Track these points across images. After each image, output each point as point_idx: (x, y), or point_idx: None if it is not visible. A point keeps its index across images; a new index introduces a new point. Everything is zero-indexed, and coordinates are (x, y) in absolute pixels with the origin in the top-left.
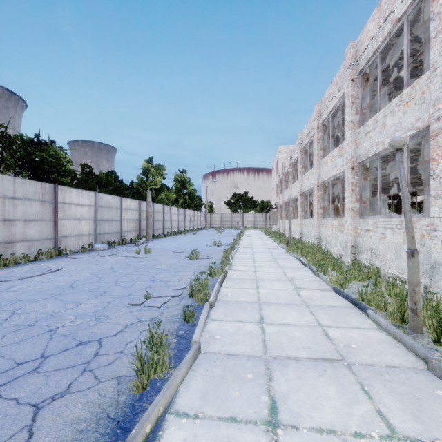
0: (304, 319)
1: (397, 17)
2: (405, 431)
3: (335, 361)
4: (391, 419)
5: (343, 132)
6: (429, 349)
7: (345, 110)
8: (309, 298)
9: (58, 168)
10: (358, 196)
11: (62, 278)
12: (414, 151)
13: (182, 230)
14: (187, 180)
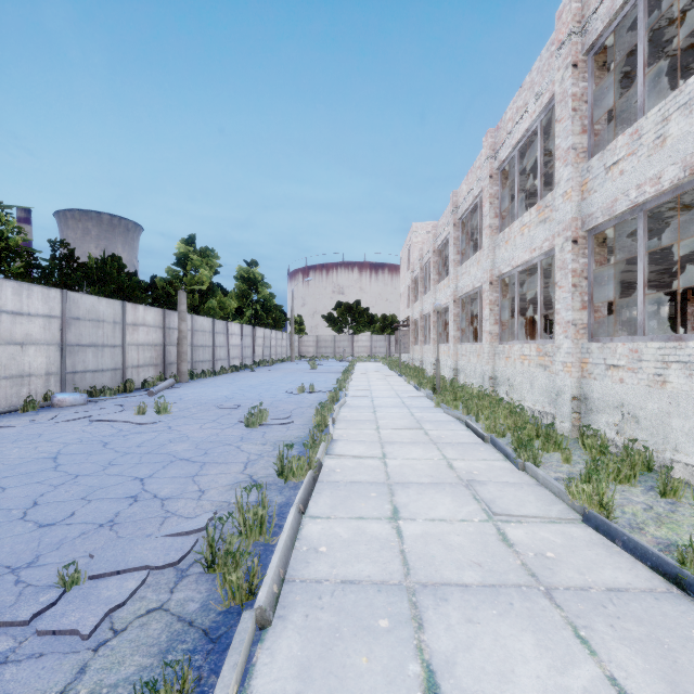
0: (575, 681)
1: None
2: None
3: None
4: None
5: (530, 190)
6: None
7: (557, 127)
8: (536, 553)
9: None
10: (586, 297)
11: None
12: None
13: (249, 362)
14: (259, 278)
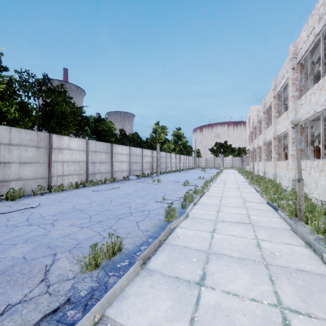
0: (241, 212)
1: (316, 33)
2: (261, 238)
3: (247, 224)
4: (258, 236)
5: None
6: (300, 225)
7: (289, 88)
8: (249, 205)
9: (109, 133)
10: None
11: (122, 191)
12: None
13: (178, 169)
14: (181, 135)
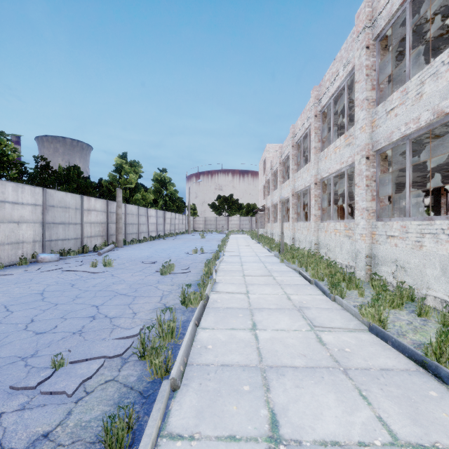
0: (358, 419)
1: None
2: None
3: None
4: None
5: (341, 124)
6: None
7: (356, 86)
8: (339, 349)
9: None
10: (374, 193)
11: None
12: (443, 137)
13: (161, 234)
14: (168, 180)
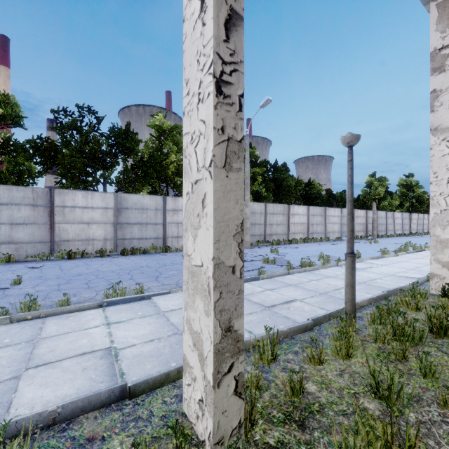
0: None
1: None
2: None
3: None
4: None
5: None
6: None
7: None
8: None
9: (317, 195)
10: None
11: (342, 246)
12: None
13: (407, 233)
14: (414, 183)
